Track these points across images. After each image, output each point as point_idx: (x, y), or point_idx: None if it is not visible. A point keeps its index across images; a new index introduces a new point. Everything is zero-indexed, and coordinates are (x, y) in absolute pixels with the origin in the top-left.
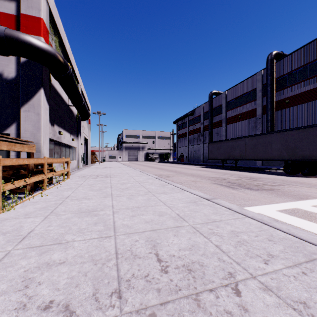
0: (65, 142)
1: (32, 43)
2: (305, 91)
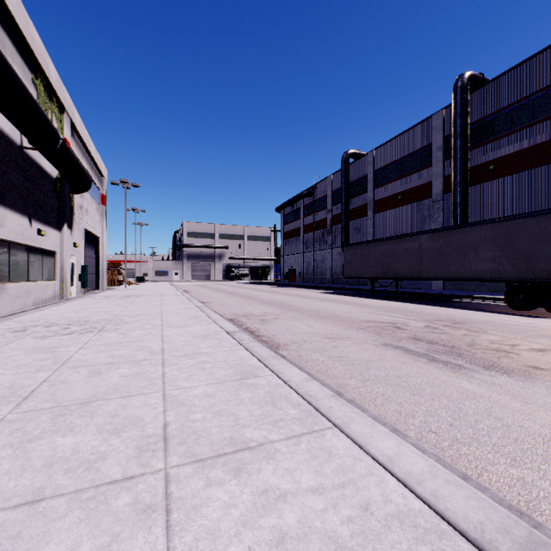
0: (6, 237)
1: None
2: (528, 147)
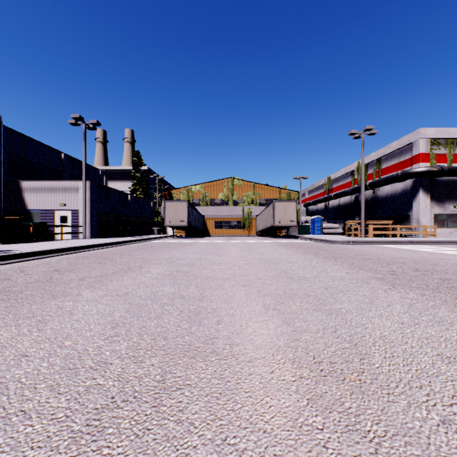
0: None
1: (409, 173)
2: None
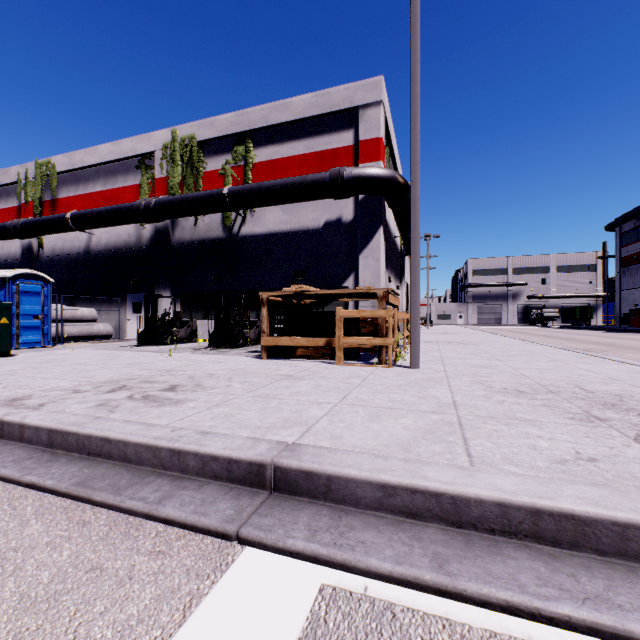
0: None
1: (376, 176)
2: None
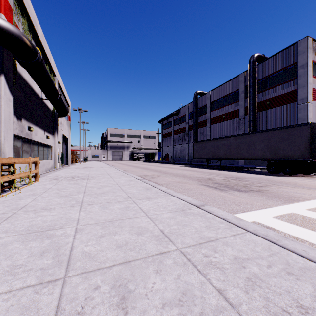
0: (37, 140)
1: None
2: (285, 93)
